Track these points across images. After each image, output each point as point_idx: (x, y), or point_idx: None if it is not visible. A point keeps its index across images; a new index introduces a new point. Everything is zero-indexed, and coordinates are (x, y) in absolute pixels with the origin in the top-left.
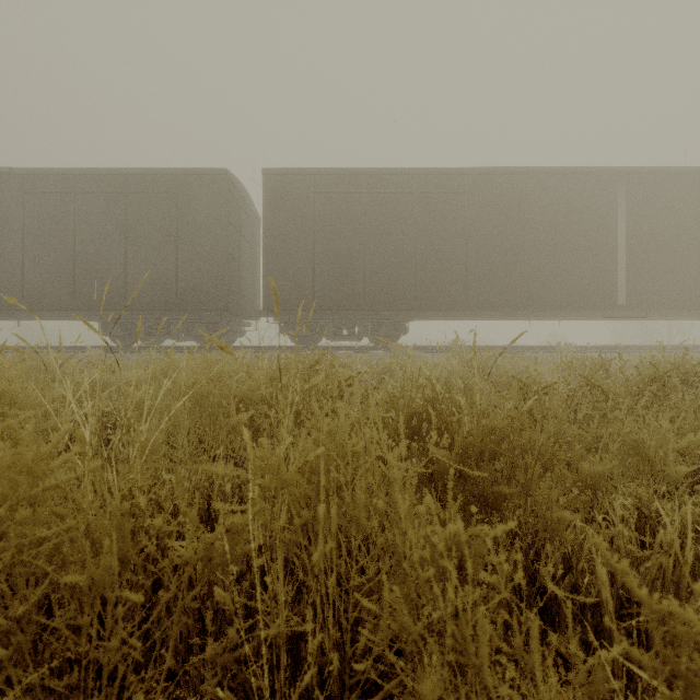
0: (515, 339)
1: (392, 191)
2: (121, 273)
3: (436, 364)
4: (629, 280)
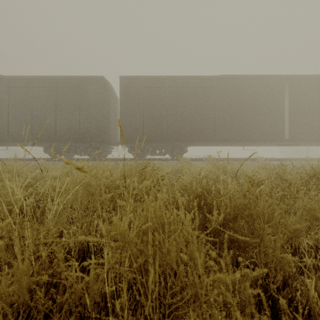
0: (250, 156)
1: (179, 86)
2: (54, 124)
3: (207, 169)
4: (290, 127)
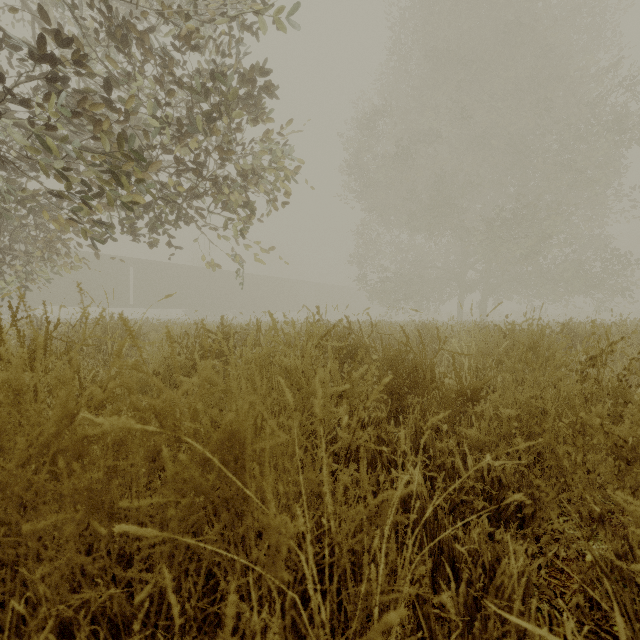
0: None
1: None
2: None
3: None
4: (135, 296)
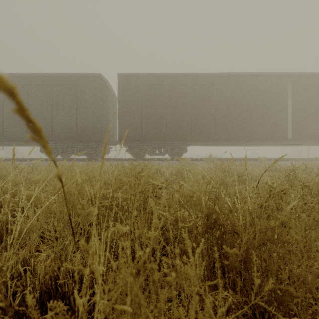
0: (277, 160)
1: (179, 84)
2: (50, 123)
3: (217, 176)
4: (293, 127)
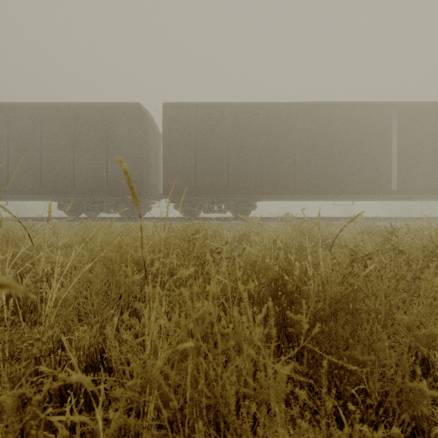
0: (354, 218)
1: (246, 117)
2: (71, 170)
3: (287, 237)
4: (399, 175)
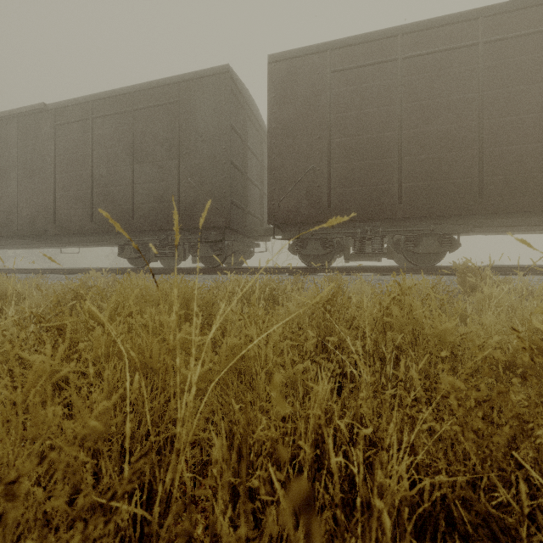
0: None
1: (442, 49)
2: (130, 194)
3: None
4: None
